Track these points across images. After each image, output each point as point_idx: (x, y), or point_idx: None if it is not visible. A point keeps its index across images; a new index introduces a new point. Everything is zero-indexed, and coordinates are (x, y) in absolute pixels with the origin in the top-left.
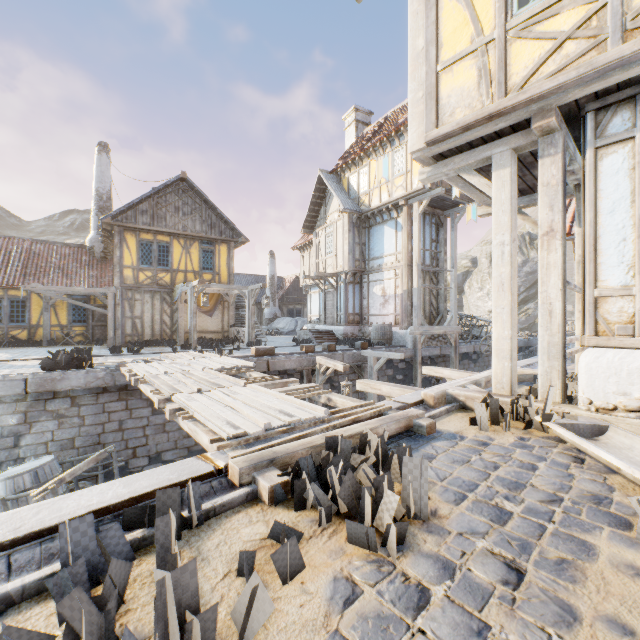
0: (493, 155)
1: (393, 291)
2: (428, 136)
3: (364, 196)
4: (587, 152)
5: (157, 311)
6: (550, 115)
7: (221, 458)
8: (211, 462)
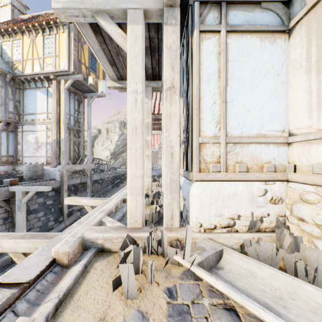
0: (128, 9)
1: (45, 140)
2: None
3: (18, 63)
4: (195, 31)
5: None
6: None
7: None
8: None
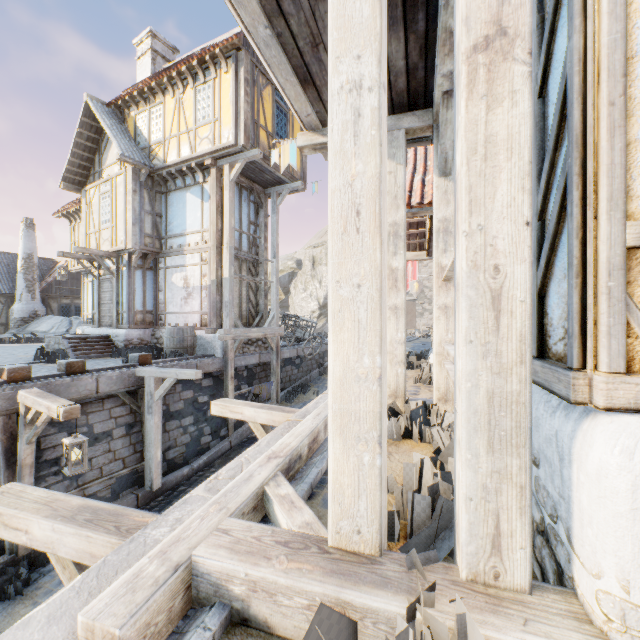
0: None
1: (199, 281)
2: None
3: (158, 146)
4: None
5: None
6: None
7: None
8: None
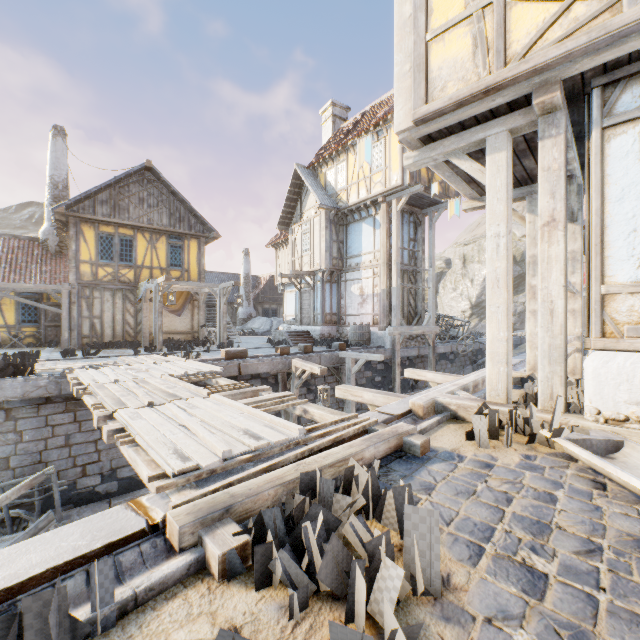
0: (487, 137)
1: (371, 290)
2: (416, 113)
3: (342, 192)
4: (593, 133)
5: (119, 310)
6: (554, 89)
7: (159, 505)
8: (144, 513)
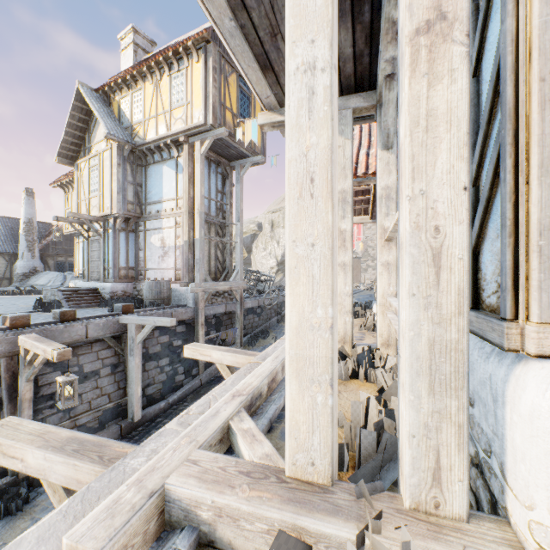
0: None
1: (174, 242)
2: None
3: (138, 126)
4: None
5: None
6: None
7: None
8: None
